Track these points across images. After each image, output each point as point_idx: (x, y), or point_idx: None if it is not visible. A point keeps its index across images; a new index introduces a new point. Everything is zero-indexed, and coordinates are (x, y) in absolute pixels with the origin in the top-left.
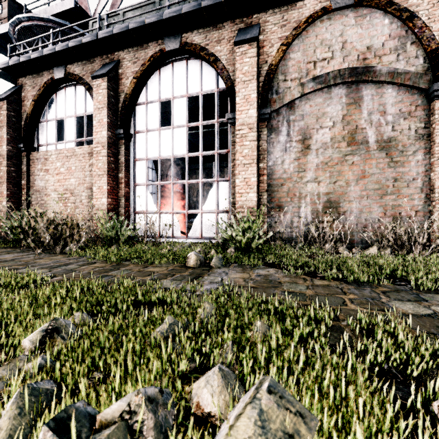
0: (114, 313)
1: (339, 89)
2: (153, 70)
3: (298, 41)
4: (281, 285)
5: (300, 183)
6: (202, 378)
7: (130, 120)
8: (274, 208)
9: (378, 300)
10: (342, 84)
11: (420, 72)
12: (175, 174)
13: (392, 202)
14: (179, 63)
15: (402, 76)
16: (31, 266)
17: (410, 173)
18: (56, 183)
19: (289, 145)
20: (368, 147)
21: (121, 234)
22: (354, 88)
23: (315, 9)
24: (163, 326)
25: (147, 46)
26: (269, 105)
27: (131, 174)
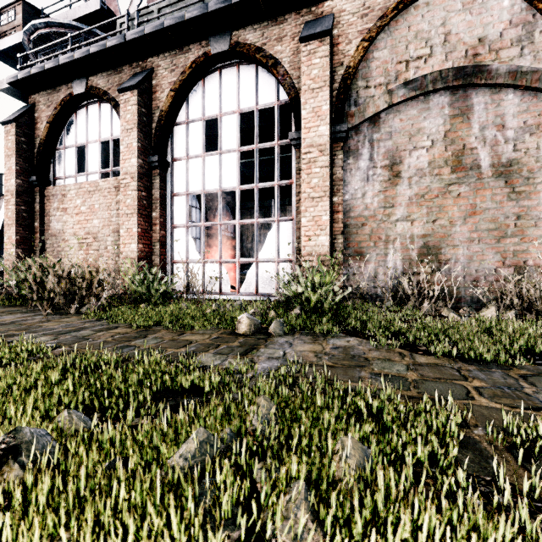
0: (124, 409)
1: (440, 97)
2: (195, 80)
3: (385, 35)
4: (369, 363)
5: (387, 222)
6: None
7: (167, 144)
8: (352, 255)
9: (520, 390)
10: (444, 90)
11: None
12: (225, 214)
13: (514, 246)
14: (228, 70)
15: (529, 76)
16: (33, 331)
17: (539, 208)
18: (76, 225)
19: (373, 173)
20: (479, 174)
21: (153, 289)
22: (460, 94)
23: None
24: (189, 445)
25: (187, 49)
26: (345, 121)
27: (168, 213)
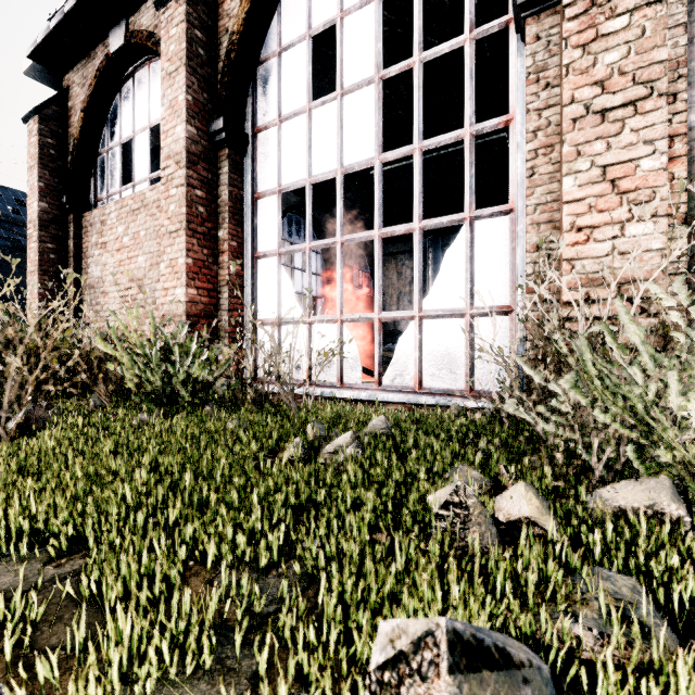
0: None
1: None
2: None
3: None
4: None
5: None
6: None
7: (244, 102)
8: None
9: None
10: None
11: None
12: (359, 263)
13: None
14: None
15: None
16: None
17: None
18: (117, 268)
19: None
20: None
21: (175, 378)
22: None
23: None
24: None
25: None
26: None
27: (246, 232)
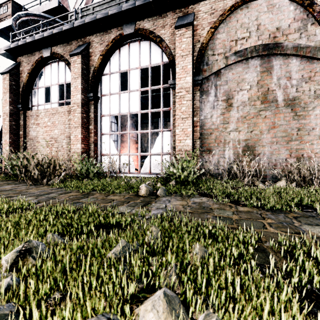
0: (80, 234)
1: (254, 60)
2: (114, 49)
3: (223, 25)
4: (212, 210)
5: (225, 132)
6: (149, 302)
7: (98, 86)
8: (205, 151)
9: (292, 224)
10: (257, 57)
11: (318, 46)
12: (131, 127)
13: (296, 146)
14: (134, 44)
15: (304, 49)
16: (23, 194)
17: (310, 124)
18: (44, 133)
19: (216, 104)
20: (277, 105)
21: (90, 170)
22: (266, 59)
23: (236, 0)
24: (117, 248)
25: (110, 31)
26: (201, 74)
27: (98, 126)
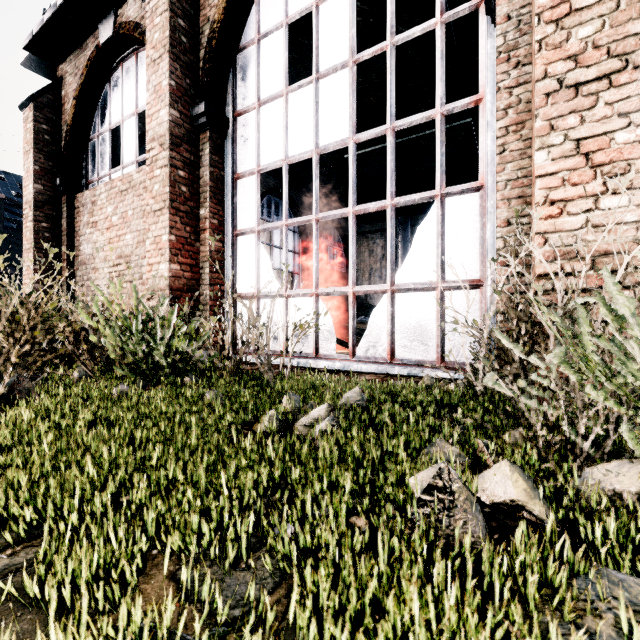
0: None
1: None
2: None
3: None
4: None
5: None
6: None
7: (225, 87)
8: None
9: None
10: None
11: None
12: (333, 242)
13: None
14: None
15: None
16: None
17: None
18: (106, 246)
19: None
20: None
21: (156, 349)
22: None
23: None
24: None
25: None
26: None
27: (227, 210)
